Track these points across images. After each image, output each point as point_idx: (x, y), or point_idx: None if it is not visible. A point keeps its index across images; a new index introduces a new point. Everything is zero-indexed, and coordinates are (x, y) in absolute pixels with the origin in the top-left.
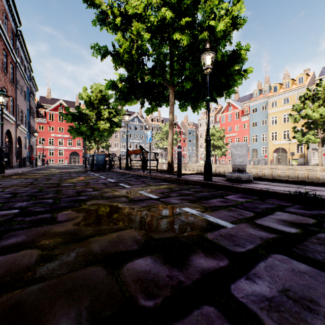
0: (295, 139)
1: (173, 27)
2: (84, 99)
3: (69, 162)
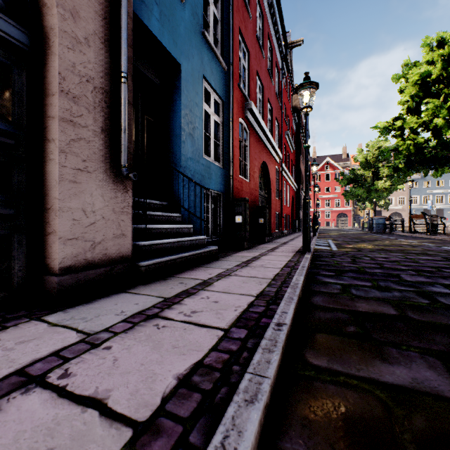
0: None
1: (446, 127)
2: (359, 161)
3: (336, 225)
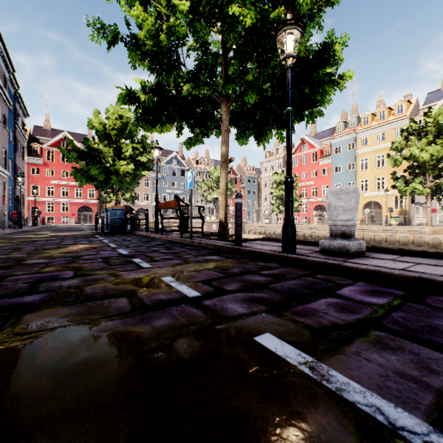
0: (393, 190)
1: None
2: (96, 128)
3: (78, 221)
